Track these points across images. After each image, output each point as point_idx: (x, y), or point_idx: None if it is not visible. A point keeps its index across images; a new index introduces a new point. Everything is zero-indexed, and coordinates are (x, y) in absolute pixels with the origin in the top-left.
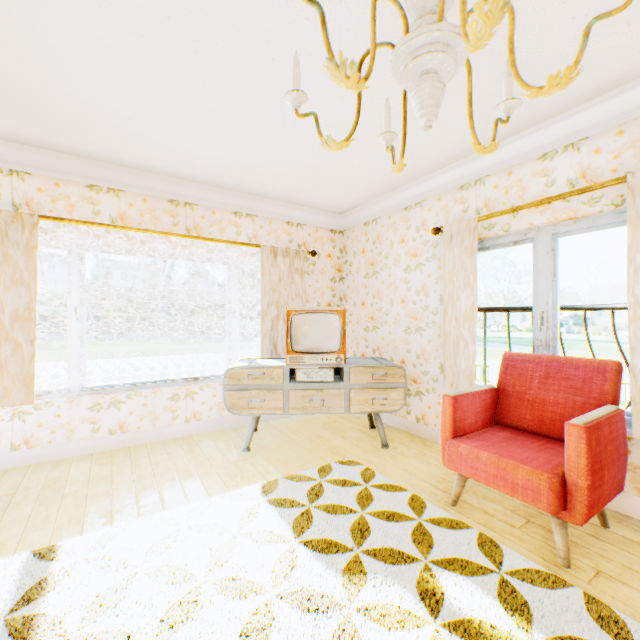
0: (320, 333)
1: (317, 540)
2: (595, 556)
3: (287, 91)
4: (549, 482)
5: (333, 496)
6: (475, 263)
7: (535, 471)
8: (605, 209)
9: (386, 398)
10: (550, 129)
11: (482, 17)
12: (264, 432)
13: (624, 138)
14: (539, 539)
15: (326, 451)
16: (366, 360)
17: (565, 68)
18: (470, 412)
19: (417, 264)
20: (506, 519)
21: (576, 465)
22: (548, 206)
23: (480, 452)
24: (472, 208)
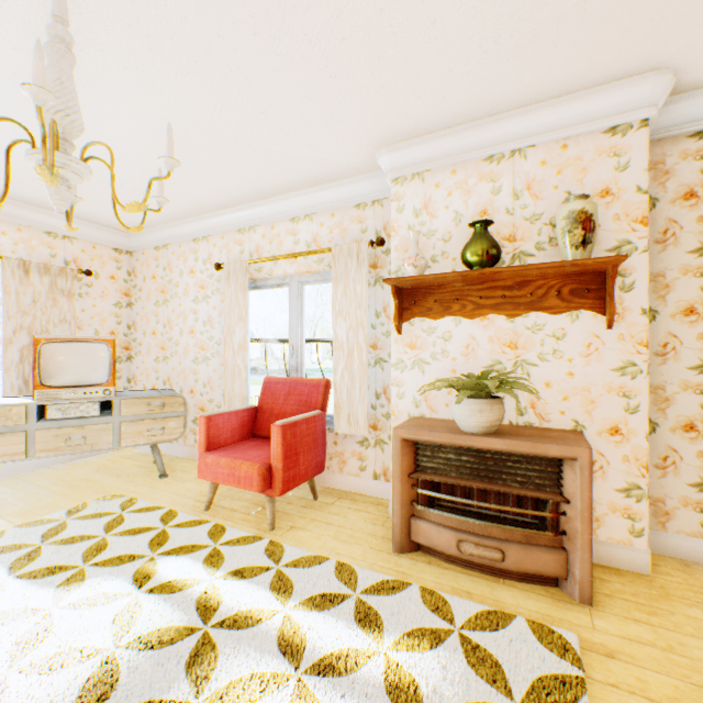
0: (82, 364)
1: (40, 570)
2: (297, 518)
3: (9, 100)
4: (259, 470)
5: (78, 530)
6: (247, 300)
7: (253, 464)
8: (326, 269)
9: (165, 428)
10: (295, 200)
11: (40, 175)
12: (4, 488)
13: (335, 220)
14: (264, 517)
15: (89, 492)
16: (148, 392)
17: (135, 202)
18: (227, 429)
19: (205, 296)
20: (247, 510)
21: (277, 454)
22: (296, 260)
23: (222, 458)
24: (248, 251)
